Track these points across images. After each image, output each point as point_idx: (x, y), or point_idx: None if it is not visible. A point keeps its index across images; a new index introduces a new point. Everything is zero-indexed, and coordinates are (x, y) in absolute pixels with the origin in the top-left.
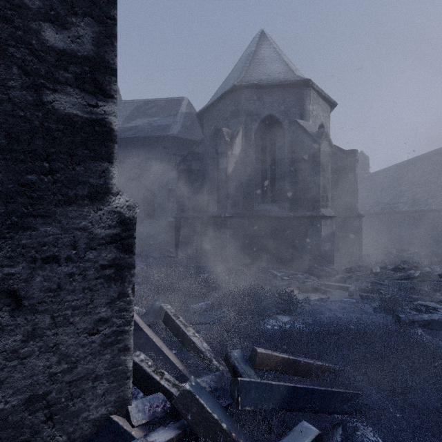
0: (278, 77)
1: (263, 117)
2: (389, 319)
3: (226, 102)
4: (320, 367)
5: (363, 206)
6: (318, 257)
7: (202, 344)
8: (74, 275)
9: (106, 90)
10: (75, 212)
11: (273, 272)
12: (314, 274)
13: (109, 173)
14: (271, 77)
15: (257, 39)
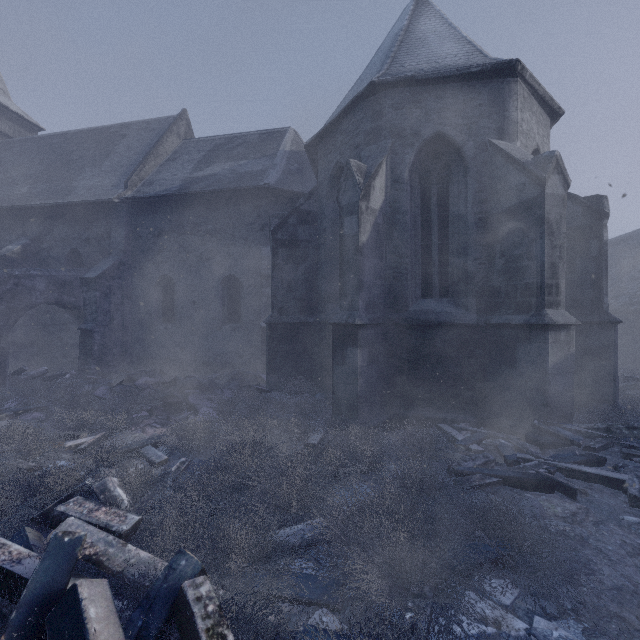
0: (454, 63)
1: (426, 139)
2: None
3: (356, 116)
4: None
5: None
6: (542, 407)
7: None
8: None
9: None
10: None
11: (446, 430)
12: (533, 440)
13: None
14: (439, 64)
15: (412, 7)
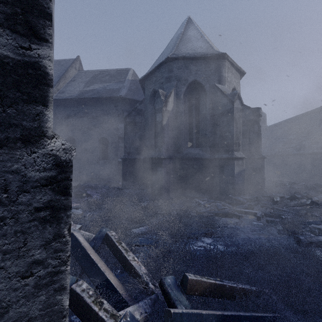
0: (201, 51)
1: (190, 82)
2: (291, 240)
3: (161, 70)
4: (243, 290)
5: (262, 150)
6: (232, 189)
7: (140, 267)
8: (5, 219)
9: (39, 34)
10: (6, 155)
11: (197, 200)
12: (229, 202)
13: (44, 116)
14: (196, 51)
15: (185, 23)
